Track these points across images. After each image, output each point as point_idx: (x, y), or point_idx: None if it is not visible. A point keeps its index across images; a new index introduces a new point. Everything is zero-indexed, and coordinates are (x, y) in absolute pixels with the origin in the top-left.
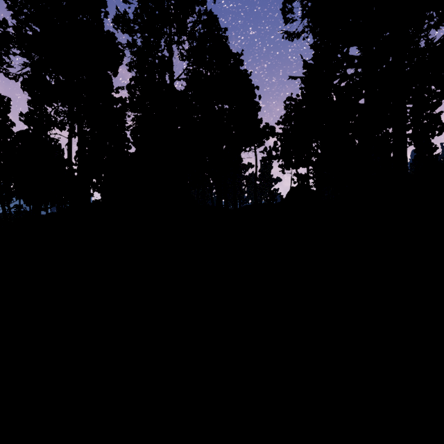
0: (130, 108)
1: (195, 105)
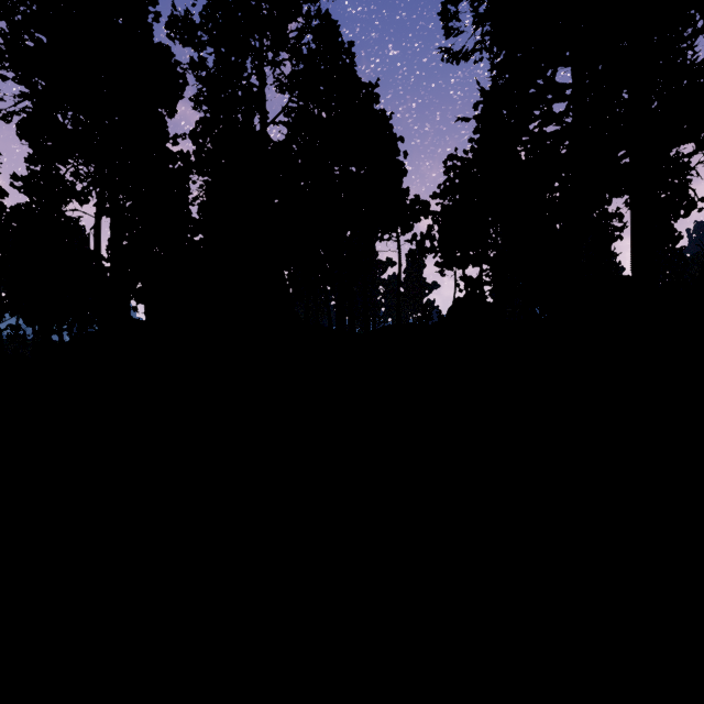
0: (197, 169)
1: (302, 165)
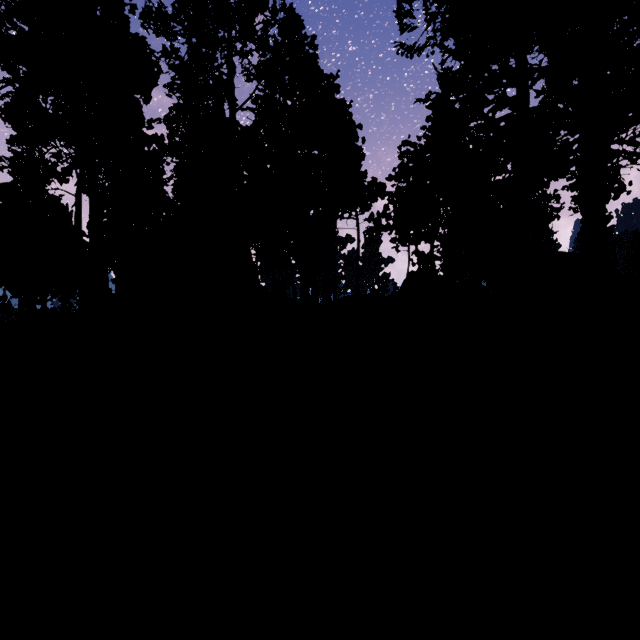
0: (170, 152)
1: (268, 148)
